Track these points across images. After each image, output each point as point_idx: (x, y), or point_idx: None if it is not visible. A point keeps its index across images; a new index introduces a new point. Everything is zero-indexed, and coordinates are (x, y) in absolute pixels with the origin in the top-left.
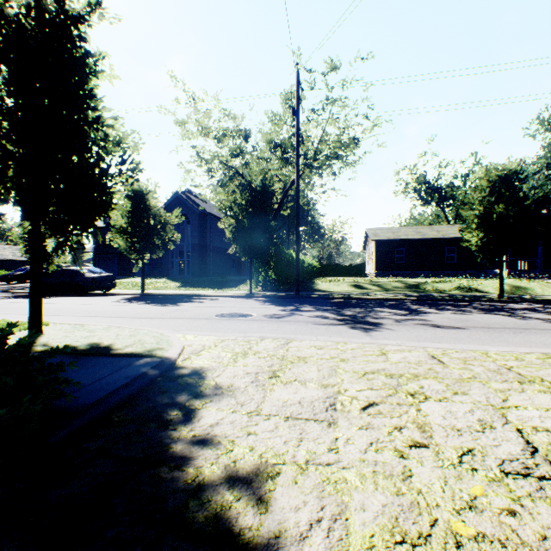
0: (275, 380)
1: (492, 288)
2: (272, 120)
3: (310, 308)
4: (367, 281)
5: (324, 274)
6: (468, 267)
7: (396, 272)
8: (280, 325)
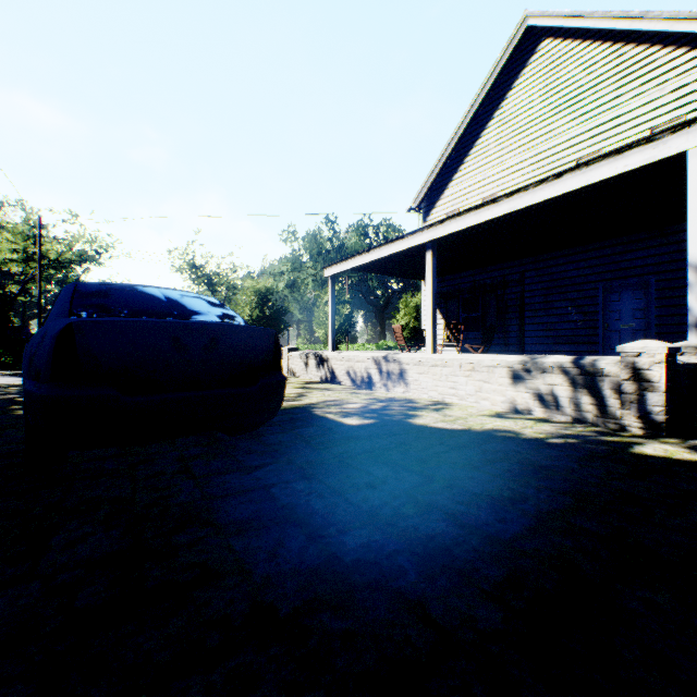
0: None
1: None
2: (13, 231)
3: None
4: None
5: None
6: None
7: None
8: None
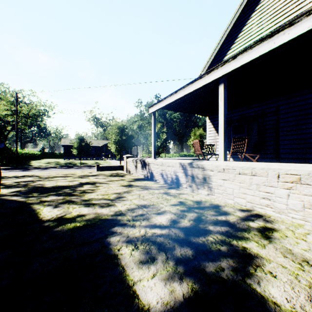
0: (3, 175)
1: (90, 163)
2: (6, 100)
3: (18, 170)
4: (54, 161)
5: (45, 157)
6: (98, 155)
7: (73, 157)
8: (5, 172)
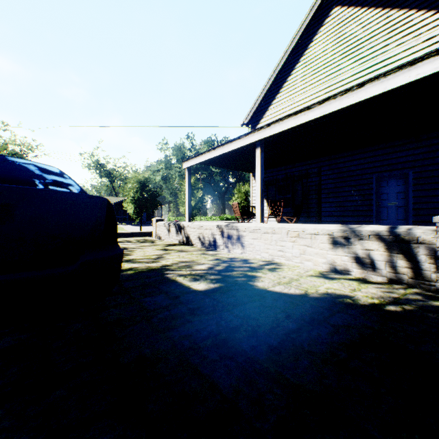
0: None
1: None
2: None
3: None
4: None
5: None
6: None
7: None
8: None
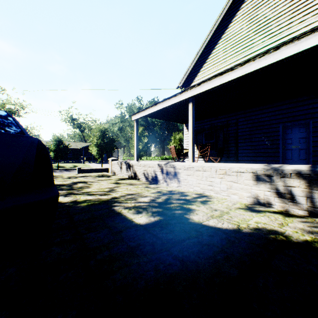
0: None
1: (68, 166)
2: None
3: None
4: None
5: None
6: (77, 158)
7: None
8: None
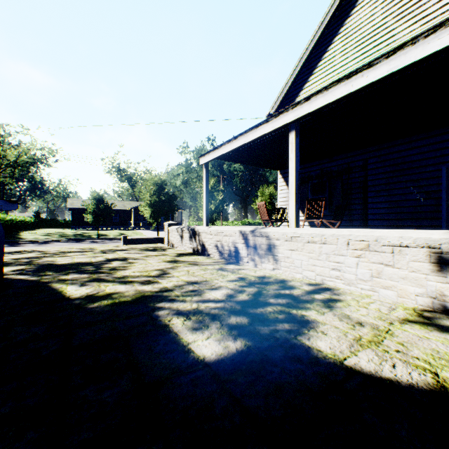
0: None
1: (113, 234)
2: None
3: None
4: (57, 232)
5: (41, 226)
6: (124, 224)
7: (85, 226)
8: None
